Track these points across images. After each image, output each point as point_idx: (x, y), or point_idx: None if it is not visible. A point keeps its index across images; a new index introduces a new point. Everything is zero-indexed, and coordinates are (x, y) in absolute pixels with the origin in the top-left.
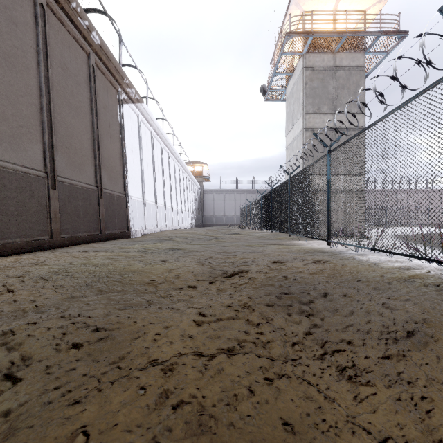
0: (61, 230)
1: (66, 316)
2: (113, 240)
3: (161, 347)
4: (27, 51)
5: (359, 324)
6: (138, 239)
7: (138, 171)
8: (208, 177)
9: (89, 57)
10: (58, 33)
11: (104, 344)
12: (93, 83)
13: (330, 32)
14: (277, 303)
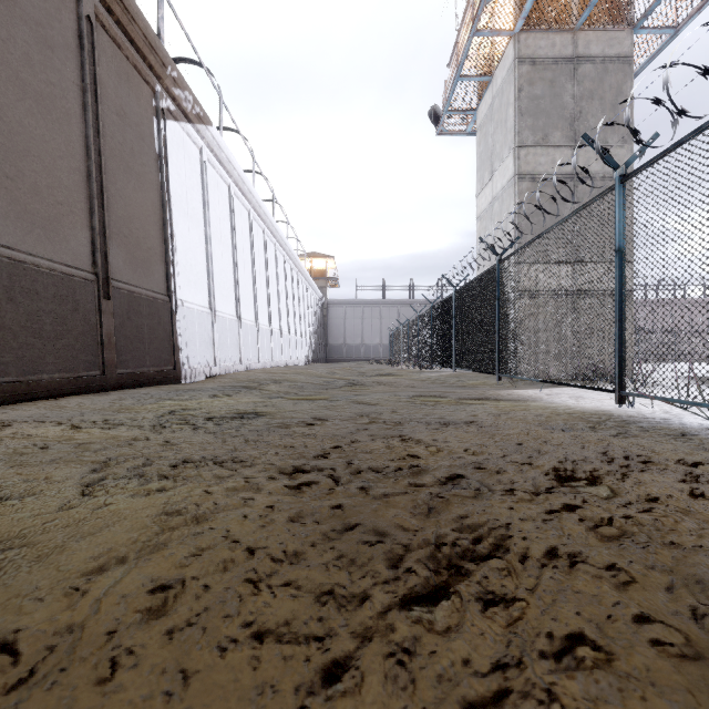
0: None
1: None
2: (137, 388)
3: None
4: None
5: None
6: (190, 387)
7: (201, 254)
8: (335, 280)
9: None
10: None
11: None
12: (88, 55)
13: None
14: None
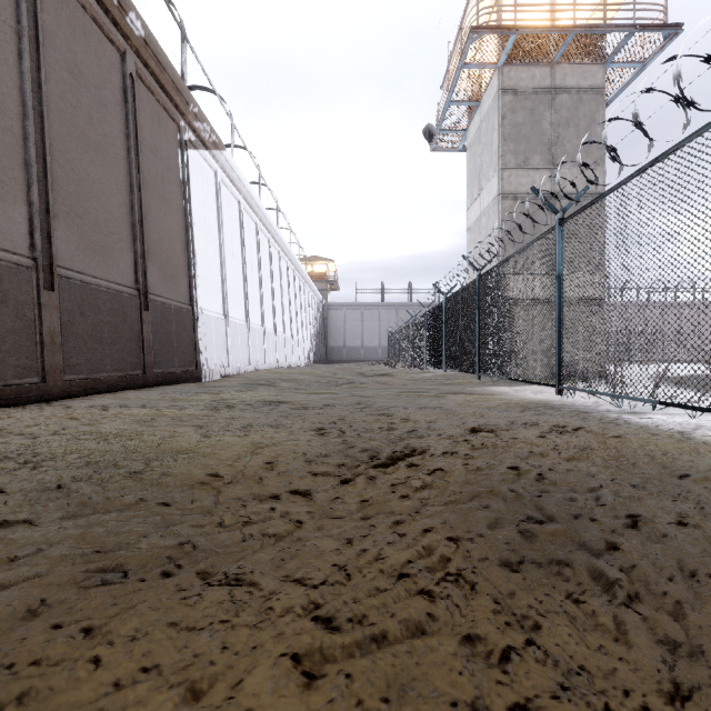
0: (66, 366)
1: None
2: (169, 385)
3: None
4: None
5: None
6: (213, 384)
7: (216, 267)
8: (335, 283)
9: (124, 59)
10: (62, 7)
11: None
12: (131, 106)
13: (547, 25)
14: (530, 557)
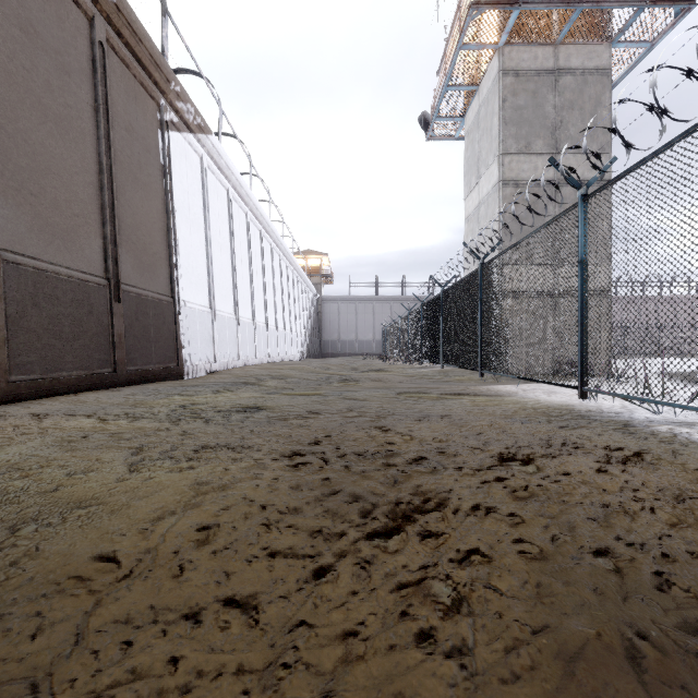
0: (13, 365)
1: None
2: (144, 384)
3: None
4: None
5: None
6: (193, 382)
7: (202, 257)
8: (329, 277)
9: (93, 25)
10: None
11: None
12: (101, 77)
13: (551, 1)
14: None
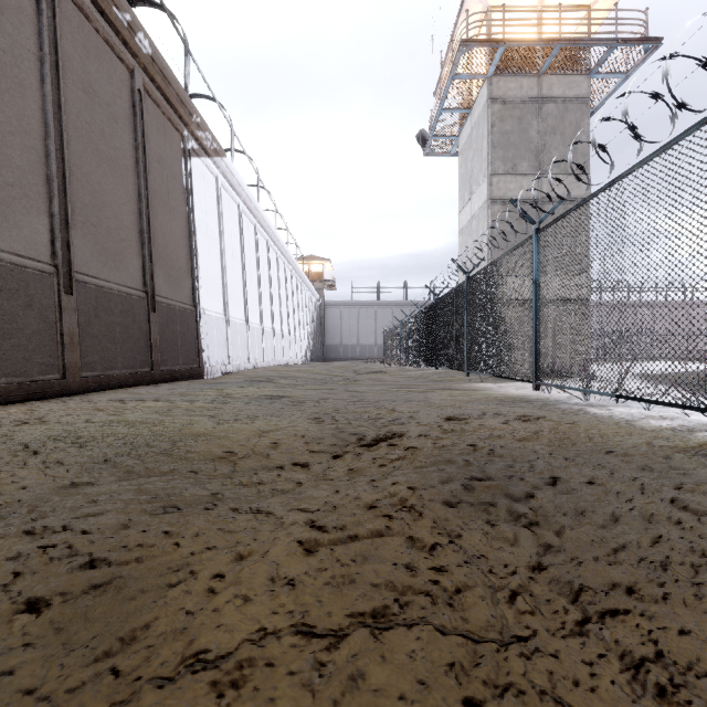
0: (83, 364)
1: (37, 531)
2: (174, 382)
3: (222, 611)
4: (21, 57)
5: (639, 547)
6: (216, 381)
7: (217, 268)
8: (331, 282)
9: (133, 76)
10: (78, 31)
11: (98, 601)
12: (139, 119)
13: (533, 39)
14: (466, 499)
